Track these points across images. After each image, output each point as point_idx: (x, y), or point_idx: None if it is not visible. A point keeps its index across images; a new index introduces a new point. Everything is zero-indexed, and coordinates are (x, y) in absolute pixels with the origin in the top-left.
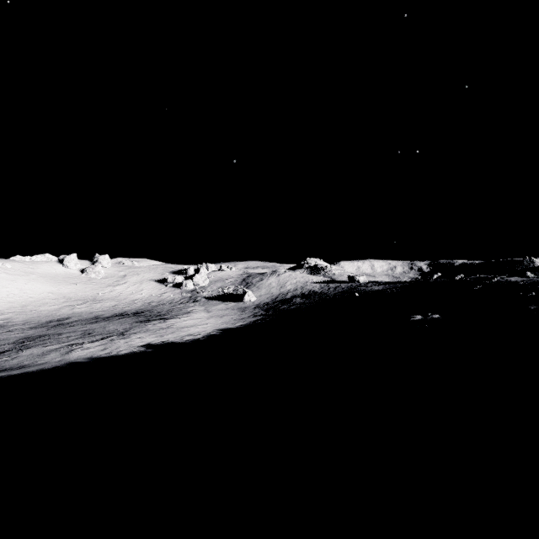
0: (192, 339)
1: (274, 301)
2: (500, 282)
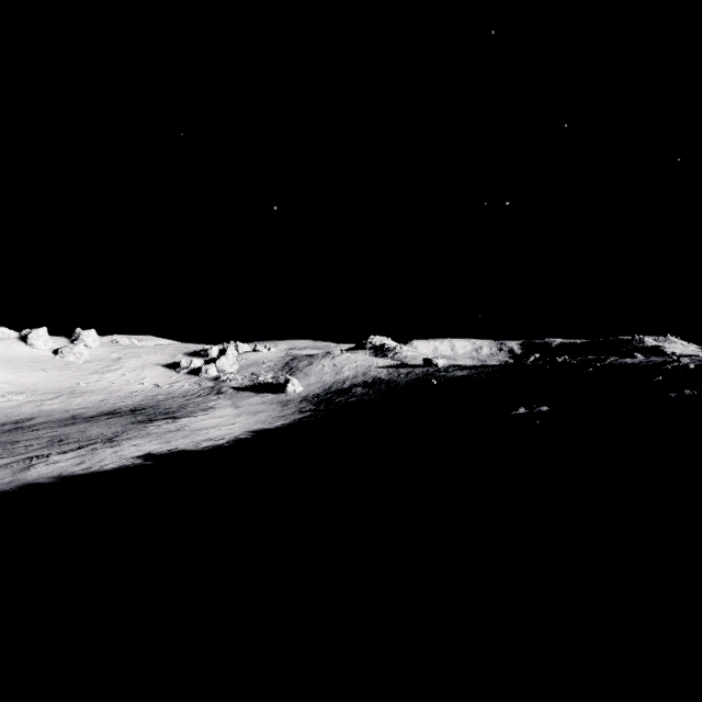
0: (212, 446)
1: (328, 391)
2: (614, 365)
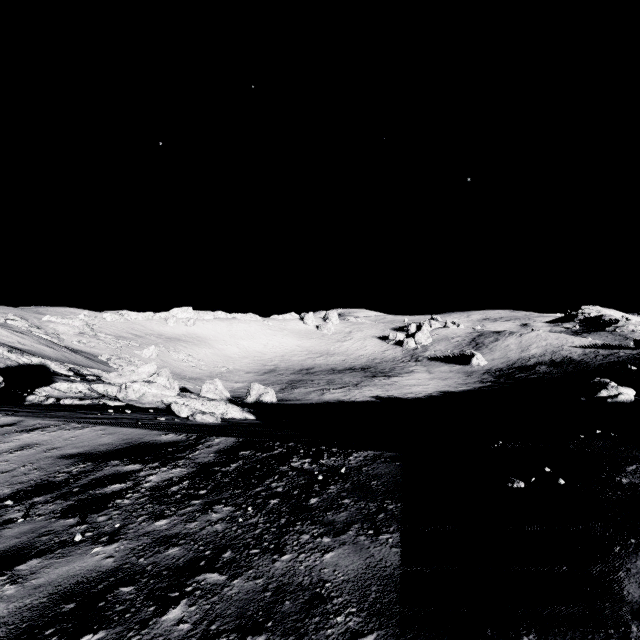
0: (413, 397)
1: (510, 367)
2: None
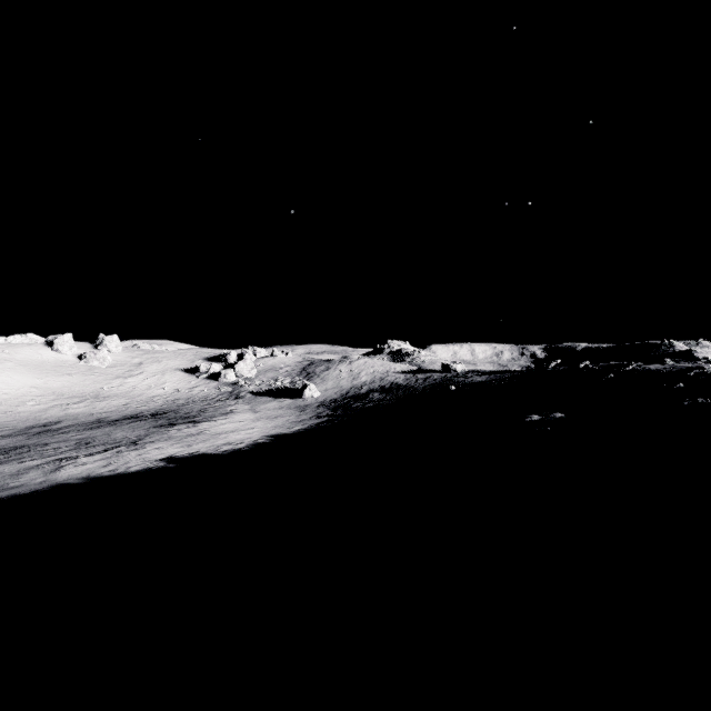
0: (232, 450)
1: (345, 396)
2: (637, 371)
